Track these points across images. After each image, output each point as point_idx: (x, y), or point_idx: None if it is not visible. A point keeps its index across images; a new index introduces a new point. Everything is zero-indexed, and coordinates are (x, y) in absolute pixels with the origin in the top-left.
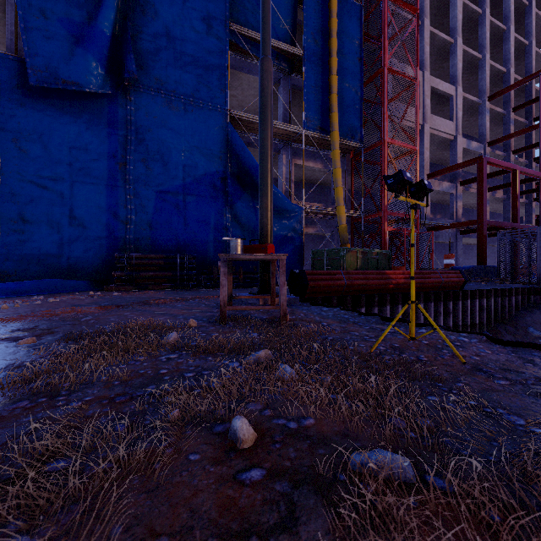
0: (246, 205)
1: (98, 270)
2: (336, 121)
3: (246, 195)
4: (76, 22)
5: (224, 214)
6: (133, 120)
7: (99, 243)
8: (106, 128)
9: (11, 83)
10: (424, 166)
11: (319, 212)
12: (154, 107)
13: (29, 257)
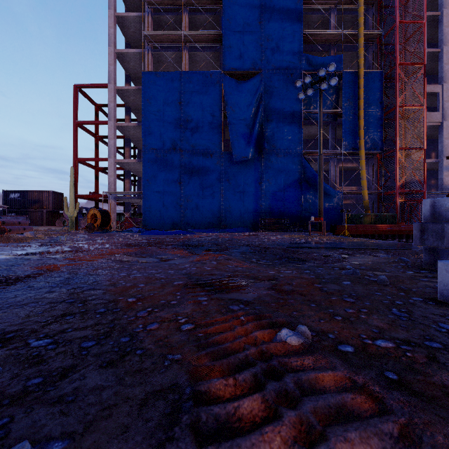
0: (311, 194)
1: (252, 224)
2: (362, 144)
3: (311, 189)
4: (246, 134)
5: (300, 199)
6: (264, 165)
7: (252, 214)
8: (254, 170)
9: (226, 161)
10: (443, 151)
11: (353, 192)
12: (271, 158)
13: (231, 220)
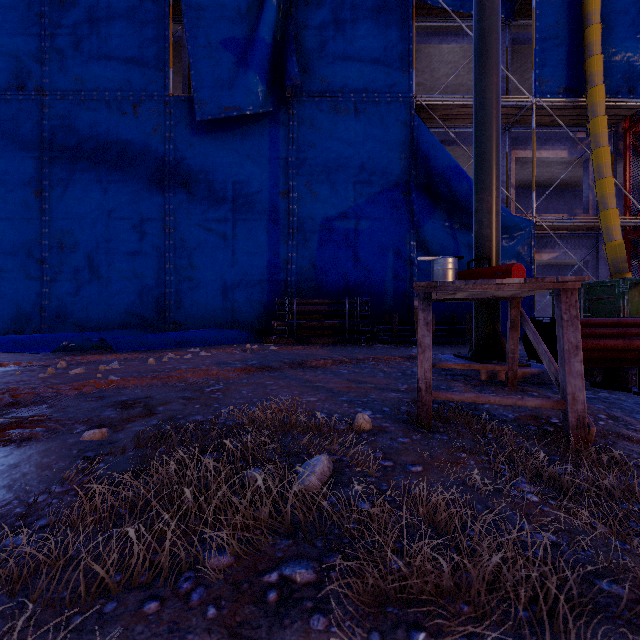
0: (439, 226)
1: (259, 319)
2: (597, 69)
3: (439, 212)
4: (238, 39)
5: (407, 241)
6: (296, 137)
7: (260, 288)
8: (267, 153)
9: (182, 125)
10: None
11: (560, 226)
12: (318, 116)
13: (196, 305)
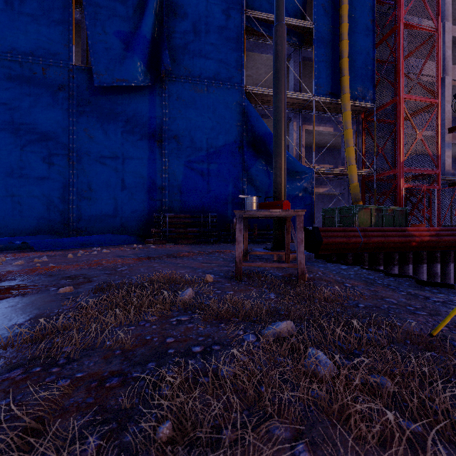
0: (260, 170)
1: (141, 228)
2: (346, 84)
3: (260, 161)
4: (126, 32)
5: (240, 178)
6: (167, 105)
7: (142, 206)
8: (147, 113)
9: (83, 87)
10: (445, 120)
11: (329, 173)
12: (183, 92)
13: (94, 217)
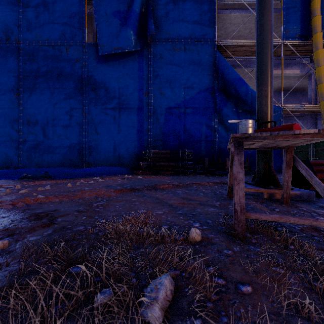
0: (230, 111)
1: (133, 161)
2: (318, 23)
3: (230, 103)
4: (121, 11)
5: (212, 119)
6: (152, 64)
7: (133, 145)
8: (137, 72)
9: (92, 58)
10: None
11: (296, 111)
12: (164, 52)
13: (99, 154)
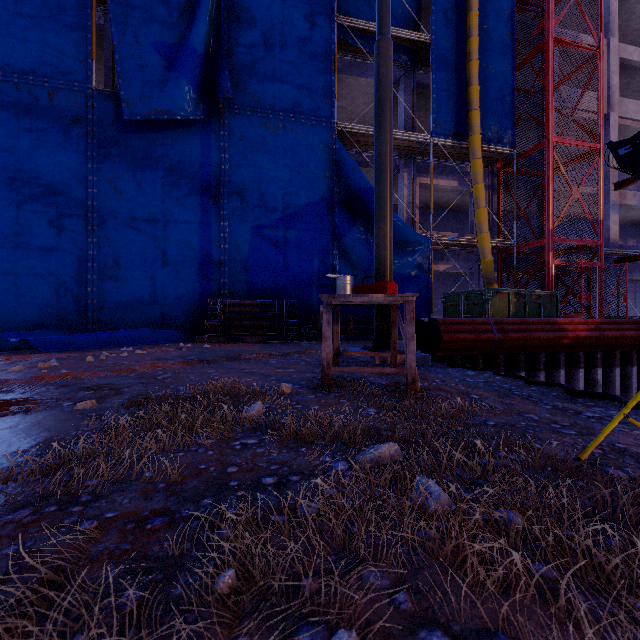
0: (357, 239)
1: (191, 319)
2: (476, 121)
3: (357, 226)
4: (168, 44)
5: (330, 250)
6: (228, 147)
7: (191, 289)
8: (199, 158)
9: (107, 120)
10: (610, 173)
11: (452, 243)
12: (249, 130)
13: (123, 305)
